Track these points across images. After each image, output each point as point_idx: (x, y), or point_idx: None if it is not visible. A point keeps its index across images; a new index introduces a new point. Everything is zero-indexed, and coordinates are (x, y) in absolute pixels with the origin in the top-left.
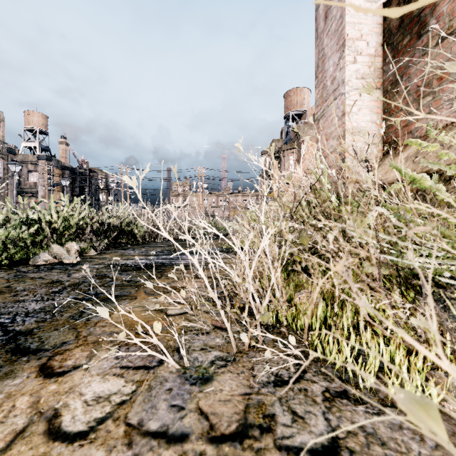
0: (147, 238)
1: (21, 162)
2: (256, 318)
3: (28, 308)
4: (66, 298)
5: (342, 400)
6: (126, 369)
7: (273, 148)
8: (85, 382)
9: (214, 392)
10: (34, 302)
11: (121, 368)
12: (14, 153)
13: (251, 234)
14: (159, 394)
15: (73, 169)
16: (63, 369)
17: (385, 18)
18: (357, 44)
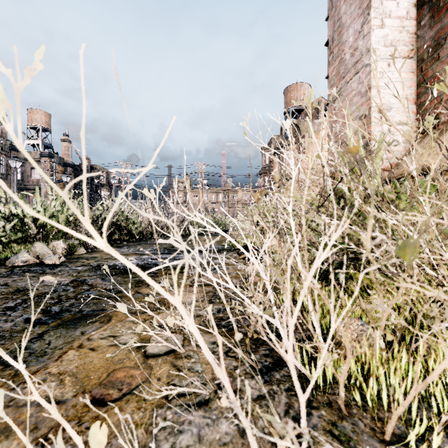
0: (144, 234)
1: (24, 159)
2: (300, 400)
3: None
4: None
5: None
6: None
7: (310, 98)
8: None
9: None
10: None
11: None
12: (17, 150)
13: (298, 238)
14: None
15: (75, 166)
16: None
17: None
18: (385, 5)
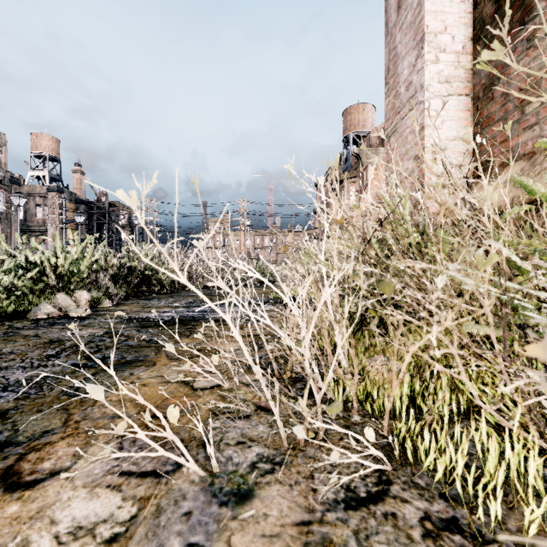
0: (176, 285)
1: (28, 194)
2: (316, 399)
3: (9, 379)
4: (40, 372)
5: (452, 535)
6: (127, 476)
7: (337, 162)
8: (62, 499)
9: (255, 519)
10: (20, 370)
11: (120, 475)
12: (19, 184)
13: (310, 279)
14: (172, 522)
15: (89, 203)
16: (35, 476)
17: (476, 5)
18: (440, 39)
